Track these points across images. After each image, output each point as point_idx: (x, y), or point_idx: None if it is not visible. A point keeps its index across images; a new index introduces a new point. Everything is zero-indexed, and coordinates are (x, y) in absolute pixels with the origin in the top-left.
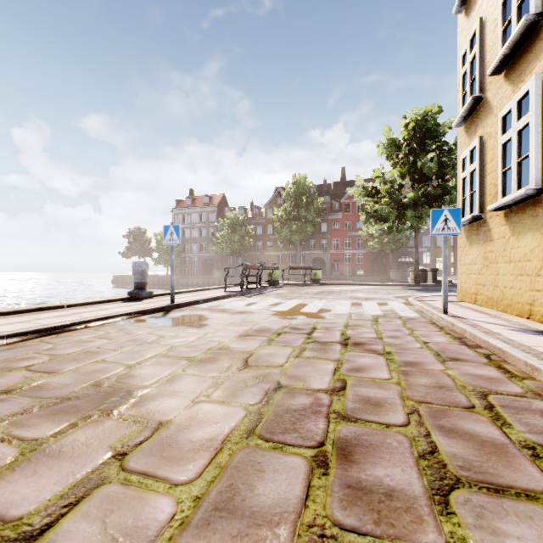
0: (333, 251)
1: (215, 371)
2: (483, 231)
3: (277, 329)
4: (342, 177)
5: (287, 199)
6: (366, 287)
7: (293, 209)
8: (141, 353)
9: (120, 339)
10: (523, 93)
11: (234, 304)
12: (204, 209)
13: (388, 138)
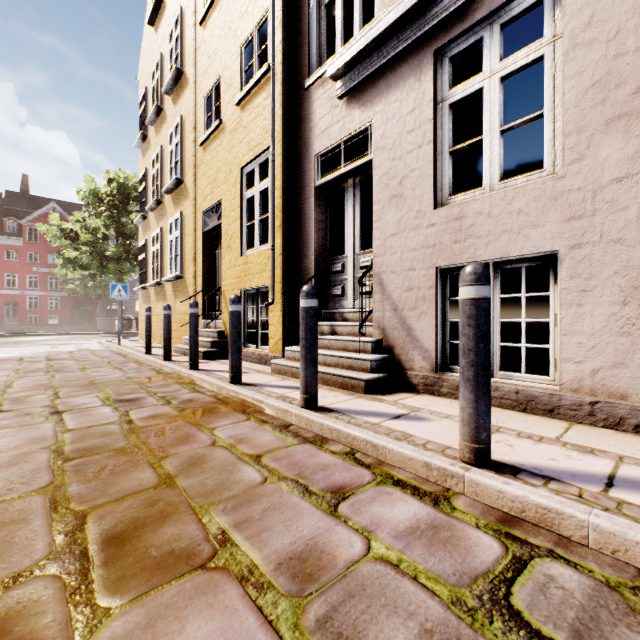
0: (8, 291)
1: None
2: (148, 296)
3: None
4: (23, 188)
5: None
6: (64, 336)
7: None
8: None
9: None
10: (158, 232)
11: None
12: None
13: (90, 189)
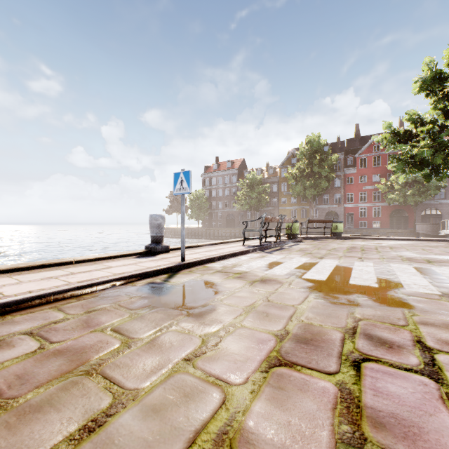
0: (347, 205)
1: None
2: None
3: (341, 340)
4: (356, 134)
5: (300, 158)
6: (401, 242)
7: (306, 166)
8: (22, 434)
9: (57, 345)
10: None
11: (253, 263)
12: (227, 172)
13: (430, 70)
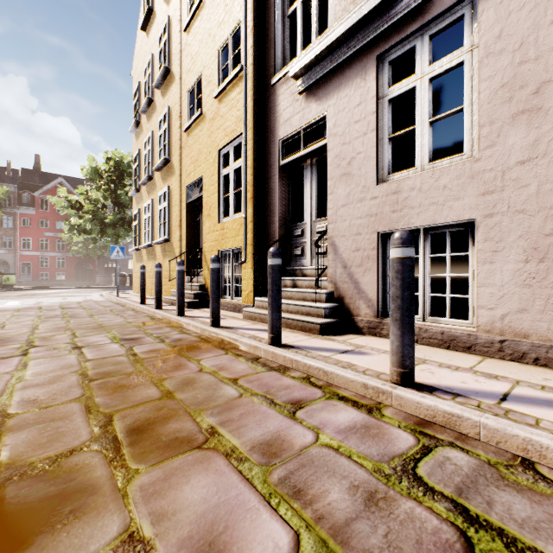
0: (23, 252)
1: (3, 317)
2: (141, 256)
3: (15, 309)
4: (36, 166)
5: None
6: (71, 290)
7: None
8: None
9: None
10: (149, 203)
11: None
12: None
13: (92, 166)
